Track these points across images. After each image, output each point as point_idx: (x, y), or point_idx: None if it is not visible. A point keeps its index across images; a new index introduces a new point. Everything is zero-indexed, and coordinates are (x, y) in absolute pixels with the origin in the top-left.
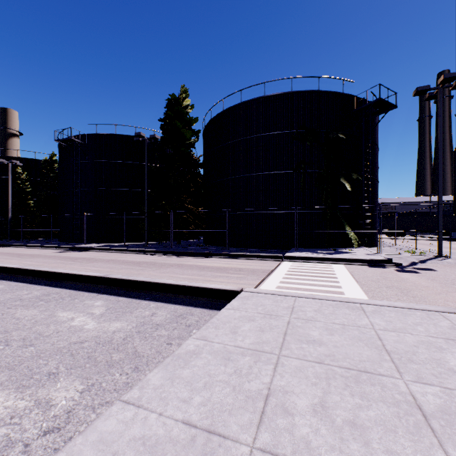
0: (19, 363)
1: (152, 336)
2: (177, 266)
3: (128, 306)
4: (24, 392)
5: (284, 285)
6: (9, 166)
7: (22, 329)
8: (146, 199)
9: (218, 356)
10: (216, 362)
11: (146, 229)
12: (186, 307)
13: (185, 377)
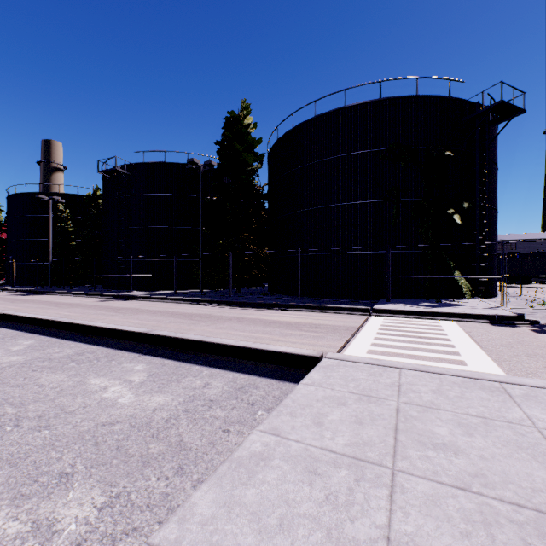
0: (25, 455)
1: (204, 418)
2: (237, 320)
3: (175, 372)
4: (20, 507)
5: (378, 349)
6: (50, 203)
7: (42, 401)
8: (200, 238)
9: (298, 466)
10: (296, 476)
11: (200, 274)
12: (248, 376)
13: (249, 503)
